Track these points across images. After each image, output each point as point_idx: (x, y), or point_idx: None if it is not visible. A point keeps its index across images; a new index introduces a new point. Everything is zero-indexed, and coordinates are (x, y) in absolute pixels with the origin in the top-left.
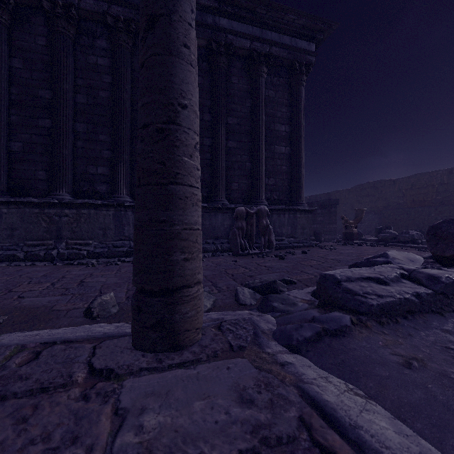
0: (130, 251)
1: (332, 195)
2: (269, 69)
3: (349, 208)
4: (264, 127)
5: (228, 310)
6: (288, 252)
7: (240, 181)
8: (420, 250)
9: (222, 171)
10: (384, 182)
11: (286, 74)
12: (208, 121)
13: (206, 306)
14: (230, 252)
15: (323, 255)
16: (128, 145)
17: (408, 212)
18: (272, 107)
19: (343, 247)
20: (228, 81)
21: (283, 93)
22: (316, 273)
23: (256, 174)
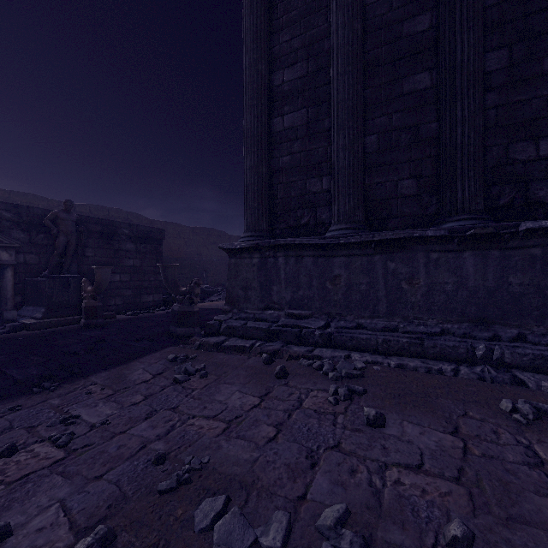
0: None
1: None
2: None
3: None
4: None
5: None
6: None
7: None
8: None
9: None
10: None
11: None
12: None
13: None
14: None
15: None
16: None
17: None
18: None
19: None
20: None
21: None
22: None
23: None
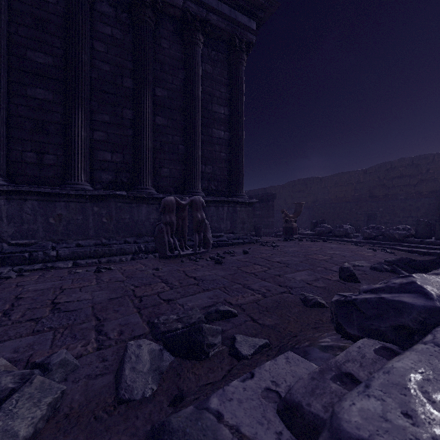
0: (0, 258)
1: (268, 190)
2: (207, 41)
3: (283, 203)
4: (201, 106)
5: (79, 434)
6: (227, 252)
7: (171, 166)
8: (356, 244)
9: (147, 152)
10: (312, 179)
11: (225, 50)
12: (129, 88)
13: (14, 438)
14: (157, 253)
15: (267, 255)
16: (0, 102)
17: (334, 207)
18: (209, 84)
19: (285, 244)
20: (156, 43)
21: (222, 70)
22: (263, 289)
23: (191, 159)
